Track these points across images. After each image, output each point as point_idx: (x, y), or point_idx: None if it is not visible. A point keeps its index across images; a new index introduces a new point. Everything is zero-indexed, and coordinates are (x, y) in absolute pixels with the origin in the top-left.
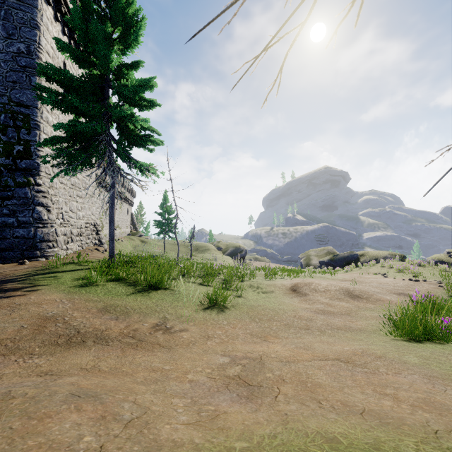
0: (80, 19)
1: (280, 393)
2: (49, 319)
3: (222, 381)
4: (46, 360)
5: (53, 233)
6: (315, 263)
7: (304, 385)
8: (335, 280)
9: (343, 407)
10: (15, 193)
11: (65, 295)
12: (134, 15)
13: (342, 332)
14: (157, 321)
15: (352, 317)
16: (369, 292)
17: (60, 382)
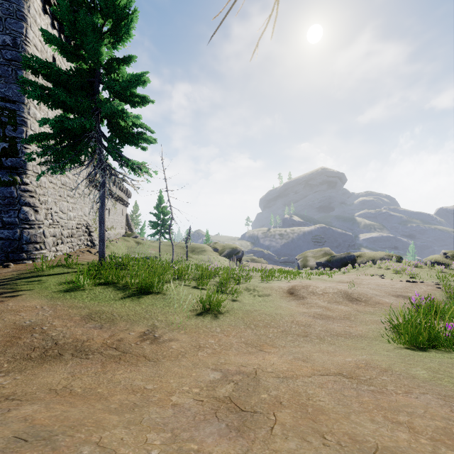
0: (67, 9)
1: (277, 423)
2: (25, 329)
3: (211, 405)
4: (13, 379)
5: (40, 234)
6: (312, 264)
7: (304, 410)
8: (333, 282)
9: (352, 444)
10: (0, 192)
11: (47, 301)
12: (125, 7)
13: (343, 339)
14: (145, 329)
15: (352, 322)
16: (368, 294)
17: (11, 416)
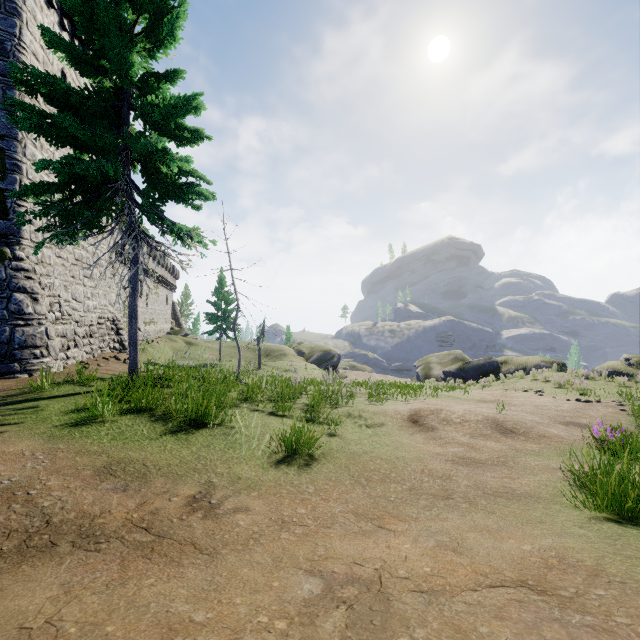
0: None
1: None
2: (0, 495)
3: None
4: None
5: (42, 334)
6: (437, 373)
7: None
8: (470, 401)
9: None
10: None
11: (42, 443)
12: None
13: (504, 502)
14: (196, 491)
15: (511, 469)
16: (527, 422)
17: None
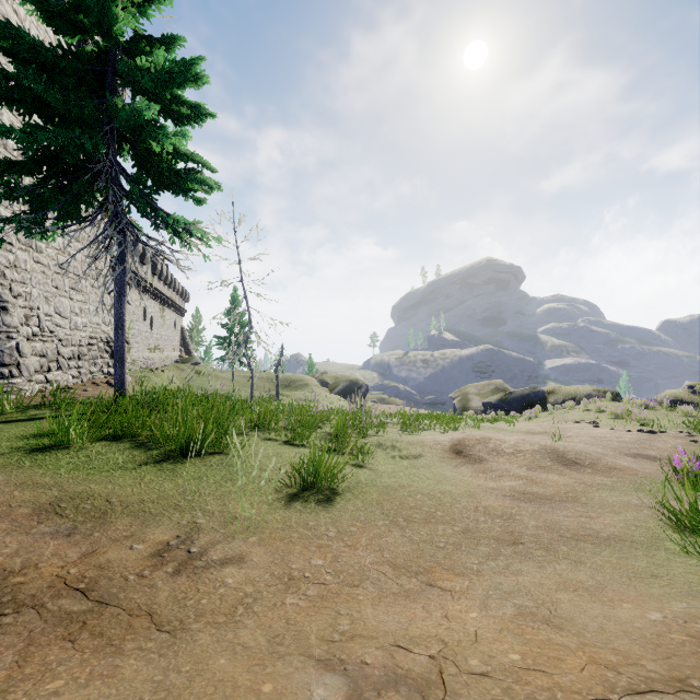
0: None
1: None
2: None
3: None
4: None
5: (11, 350)
6: (476, 405)
7: None
8: (517, 433)
9: None
10: None
11: None
12: None
13: (590, 547)
14: (172, 536)
15: (586, 506)
16: (591, 453)
17: None
